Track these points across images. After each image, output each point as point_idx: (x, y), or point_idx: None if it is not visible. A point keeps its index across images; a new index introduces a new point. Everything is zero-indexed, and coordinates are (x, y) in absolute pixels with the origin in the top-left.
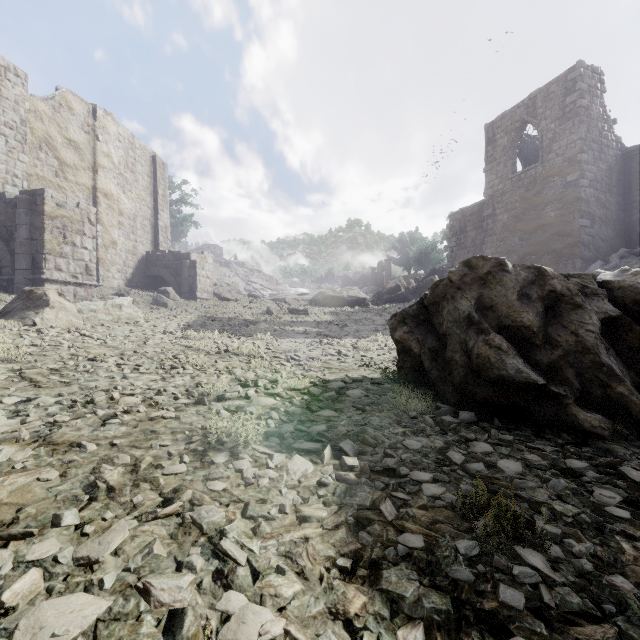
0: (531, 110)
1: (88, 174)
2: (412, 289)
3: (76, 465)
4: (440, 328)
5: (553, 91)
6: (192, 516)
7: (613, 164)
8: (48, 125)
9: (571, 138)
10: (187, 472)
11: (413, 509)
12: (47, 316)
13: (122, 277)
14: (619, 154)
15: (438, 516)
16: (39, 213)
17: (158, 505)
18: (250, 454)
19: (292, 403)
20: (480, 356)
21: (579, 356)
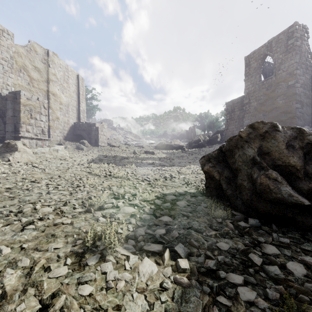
0: (269, 48)
1: (45, 84)
2: (207, 141)
3: None
4: (233, 165)
5: (281, 38)
6: None
7: None
8: (24, 59)
9: (291, 62)
10: (67, 274)
11: None
12: (16, 156)
13: (62, 135)
14: None
15: None
16: (18, 103)
17: None
18: (114, 255)
19: (144, 211)
20: (262, 184)
21: None
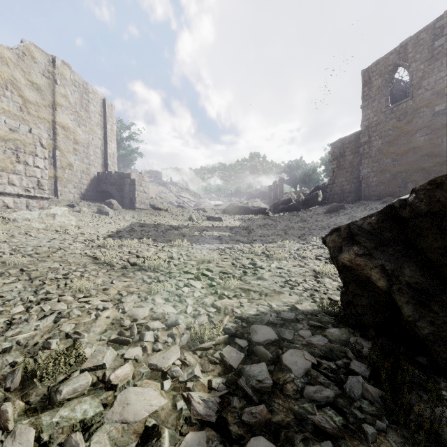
0: (402, 55)
1: (48, 110)
2: (301, 201)
3: None
4: (443, 256)
5: (422, 38)
6: None
7: None
8: (13, 69)
9: (439, 75)
10: None
11: None
12: None
13: (77, 192)
14: None
15: None
16: None
17: None
18: None
19: (190, 405)
20: None
21: None
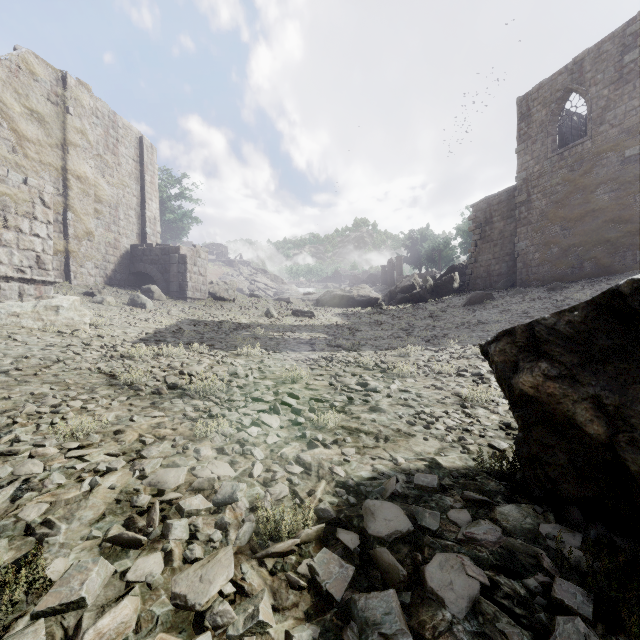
0: (577, 76)
1: (56, 152)
2: (429, 288)
3: None
4: None
5: (606, 50)
6: None
7: None
8: (1, 90)
9: (631, 104)
10: None
11: None
12: None
13: (101, 274)
14: None
15: None
16: None
17: None
18: None
19: None
20: None
21: None
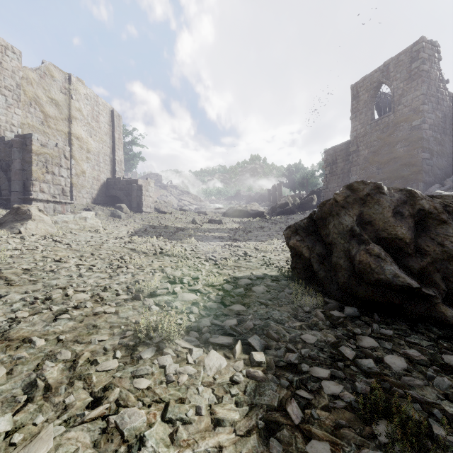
0: (385, 74)
1: (65, 123)
2: (297, 205)
3: (23, 361)
4: (326, 238)
5: (402, 59)
6: (115, 421)
7: (447, 113)
8: (36, 88)
9: (415, 94)
10: (118, 368)
11: (316, 410)
12: (29, 226)
13: (89, 197)
14: (451, 105)
15: (341, 420)
16: (28, 151)
17: (87, 406)
18: (173, 348)
19: (209, 298)
20: (362, 262)
21: (445, 263)
